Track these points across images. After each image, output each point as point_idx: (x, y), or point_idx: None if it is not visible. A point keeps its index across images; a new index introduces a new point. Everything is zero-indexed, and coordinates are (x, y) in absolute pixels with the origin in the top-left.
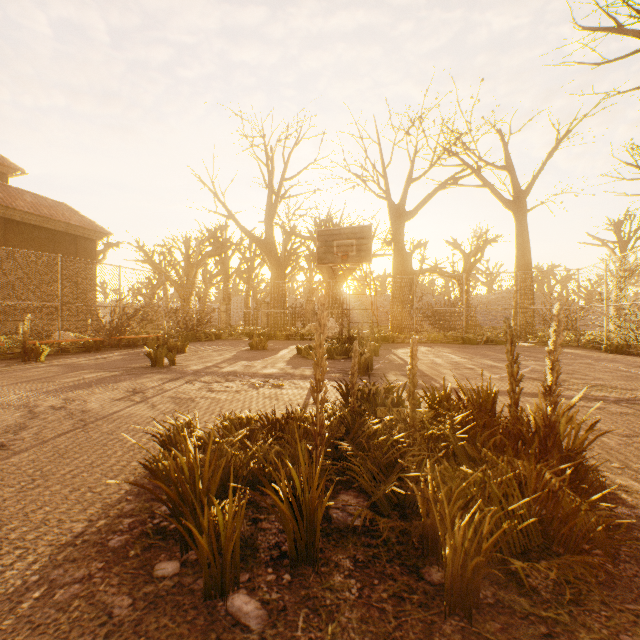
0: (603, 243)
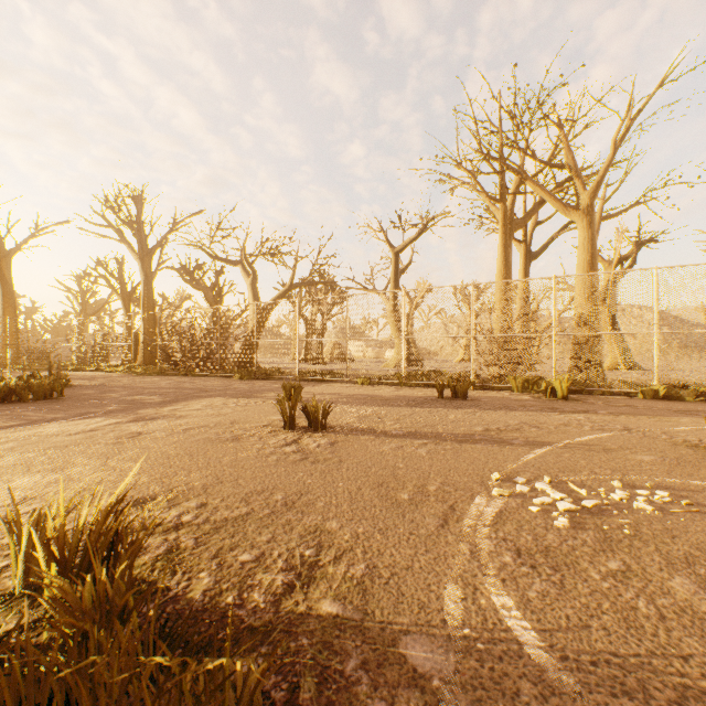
0: (70, 290)
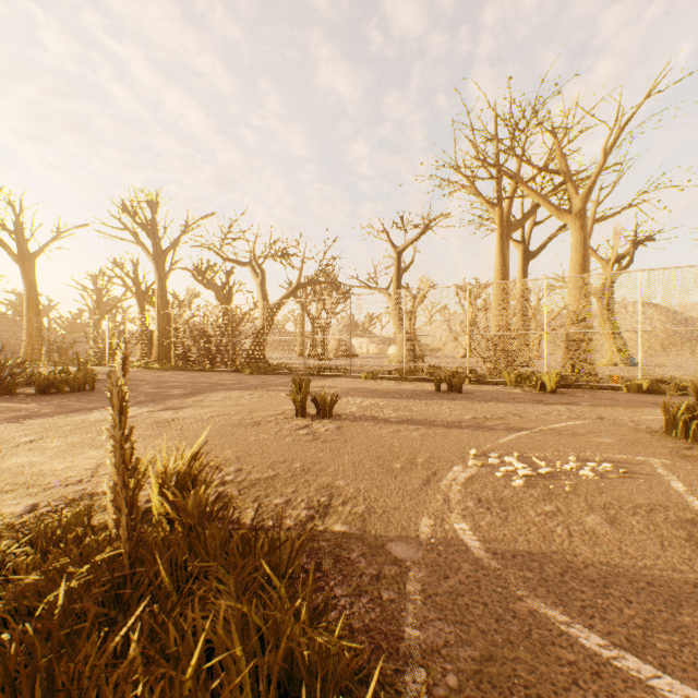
0: (86, 289)
